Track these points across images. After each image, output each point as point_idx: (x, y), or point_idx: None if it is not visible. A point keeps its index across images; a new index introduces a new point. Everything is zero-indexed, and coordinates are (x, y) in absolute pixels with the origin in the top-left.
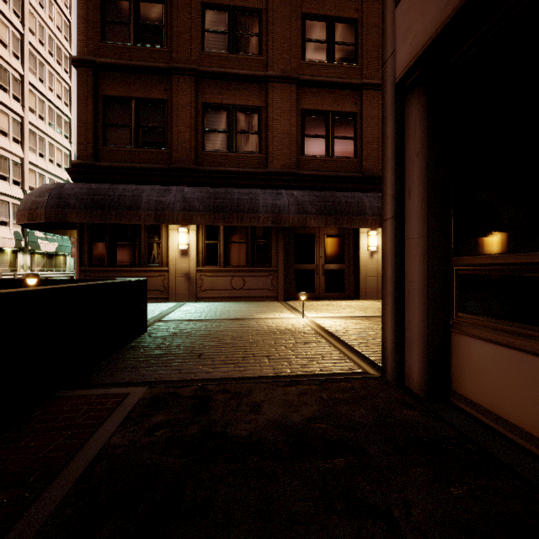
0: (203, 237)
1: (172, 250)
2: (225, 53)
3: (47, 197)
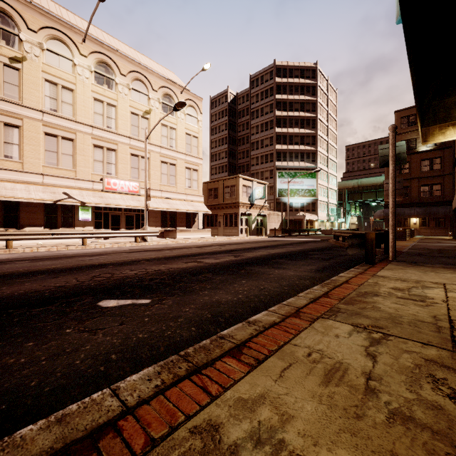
0: (420, 219)
1: (411, 223)
2: (428, 171)
3: (383, 213)
